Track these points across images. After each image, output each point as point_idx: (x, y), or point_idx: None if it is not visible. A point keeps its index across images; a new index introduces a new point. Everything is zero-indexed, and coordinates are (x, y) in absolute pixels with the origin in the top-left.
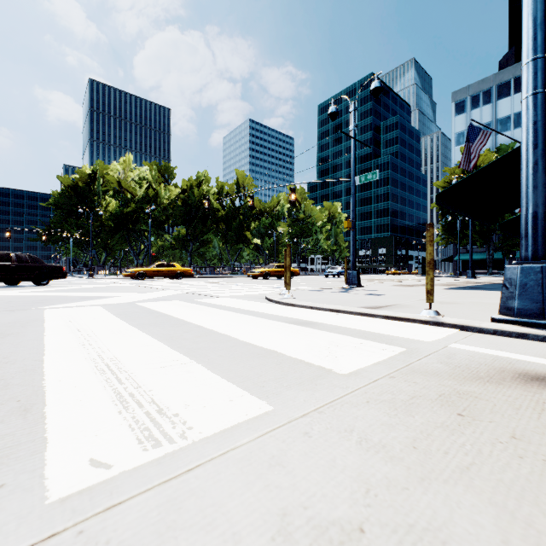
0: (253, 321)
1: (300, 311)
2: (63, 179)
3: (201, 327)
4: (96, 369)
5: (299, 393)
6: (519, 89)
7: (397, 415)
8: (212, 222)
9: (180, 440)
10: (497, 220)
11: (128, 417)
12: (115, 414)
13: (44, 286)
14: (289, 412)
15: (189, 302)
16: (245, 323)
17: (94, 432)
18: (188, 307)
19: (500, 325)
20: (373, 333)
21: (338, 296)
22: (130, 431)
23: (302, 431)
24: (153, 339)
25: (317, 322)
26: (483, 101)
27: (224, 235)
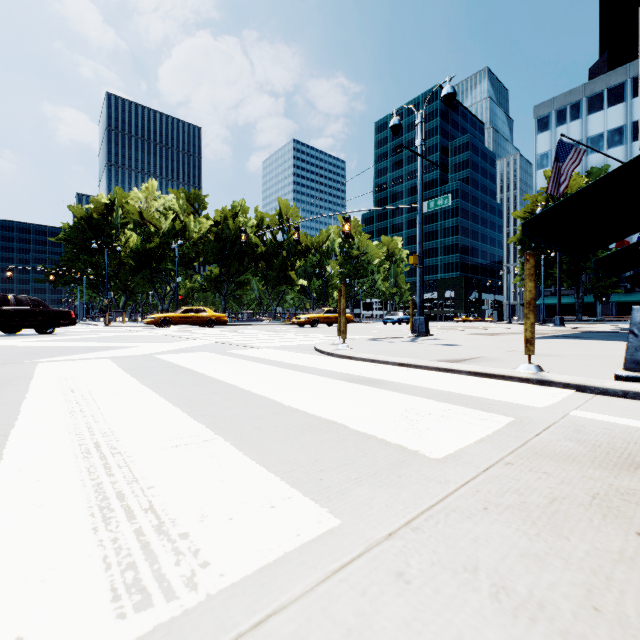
0: (301, 378)
1: (360, 366)
2: (75, 210)
3: (234, 386)
4: (79, 450)
5: (377, 492)
6: (613, 101)
7: (539, 534)
8: (249, 260)
9: (185, 593)
10: (588, 257)
11: (106, 540)
12: (87, 533)
13: (49, 334)
14: (366, 529)
15: (221, 354)
16: (290, 381)
17: (41, 572)
18: (219, 360)
19: (630, 384)
20: (461, 396)
21: (404, 347)
22: (104, 570)
23: (392, 569)
24: (167, 404)
25: (384, 379)
26: (570, 116)
27: (264, 276)
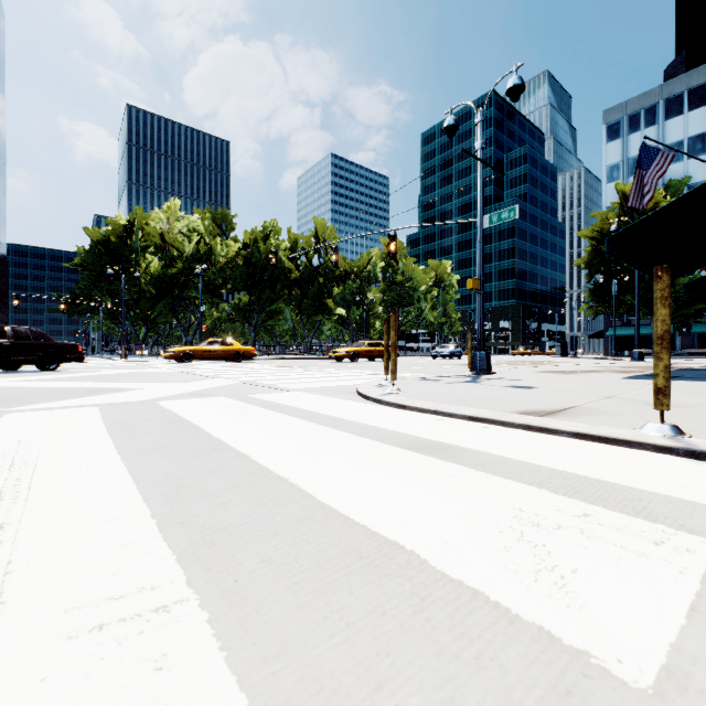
0: (342, 442)
1: (419, 420)
2: (91, 232)
3: (246, 456)
4: None
5: None
6: (695, 104)
7: None
8: (282, 286)
9: None
10: None
11: None
12: None
13: (52, 371)
14: None
15: (241, 399)
16: (326, 449)
17: None
18: (236, 410)
19: None
20: (584, 479)
21: (468, 390)
22: None
23: None
24: (135, 497)
25: (457, 444)
26: (645, 121)
27: (299, 304)
